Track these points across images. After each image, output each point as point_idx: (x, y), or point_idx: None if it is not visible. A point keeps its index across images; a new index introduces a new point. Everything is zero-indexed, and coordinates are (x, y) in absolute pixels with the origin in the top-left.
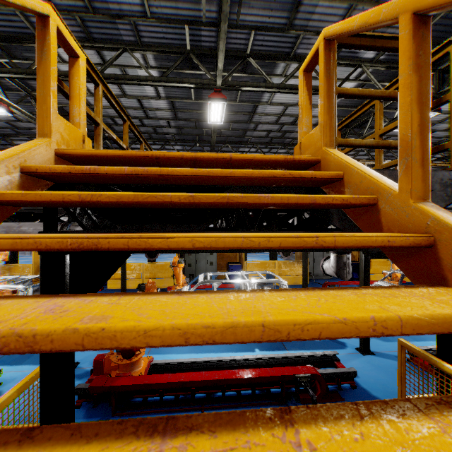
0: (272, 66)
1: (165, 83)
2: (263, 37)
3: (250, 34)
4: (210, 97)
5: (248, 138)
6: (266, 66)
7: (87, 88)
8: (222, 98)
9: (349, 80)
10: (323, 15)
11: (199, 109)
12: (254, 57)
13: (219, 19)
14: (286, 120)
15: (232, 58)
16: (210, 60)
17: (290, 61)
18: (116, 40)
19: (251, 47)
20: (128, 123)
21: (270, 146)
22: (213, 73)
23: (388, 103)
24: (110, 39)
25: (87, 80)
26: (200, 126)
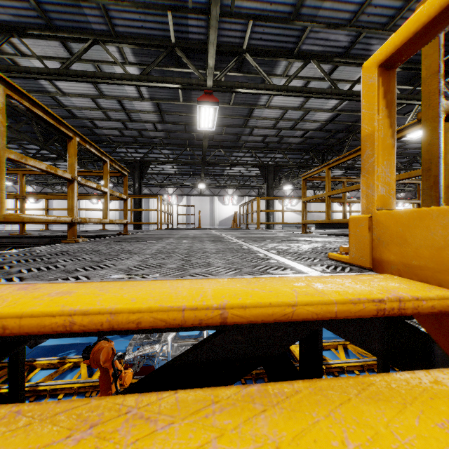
0: (271, 65)
1: (145, 83)
2: (262, 28)
3: (247, 25)
4: (200, 99)
5: (242, 143)
6: (265, 64)
7: (57, 87)
8: (214, 101)
9: (358, 82)
10: (336, 3)
11: (188, 111)
12: (251, 53)
13: (210, 4)
14: (284, 124)
15: (226, 55)
16: (200, 56)
17: (293, 58)
18: (84, 29)
19: (247, 41)
20: (75, 141)
21: (266, 151)
22: (203, 72)
23: (398, 108)
24: (76, 28)
25: (48, 77)
26: (190, 129)
